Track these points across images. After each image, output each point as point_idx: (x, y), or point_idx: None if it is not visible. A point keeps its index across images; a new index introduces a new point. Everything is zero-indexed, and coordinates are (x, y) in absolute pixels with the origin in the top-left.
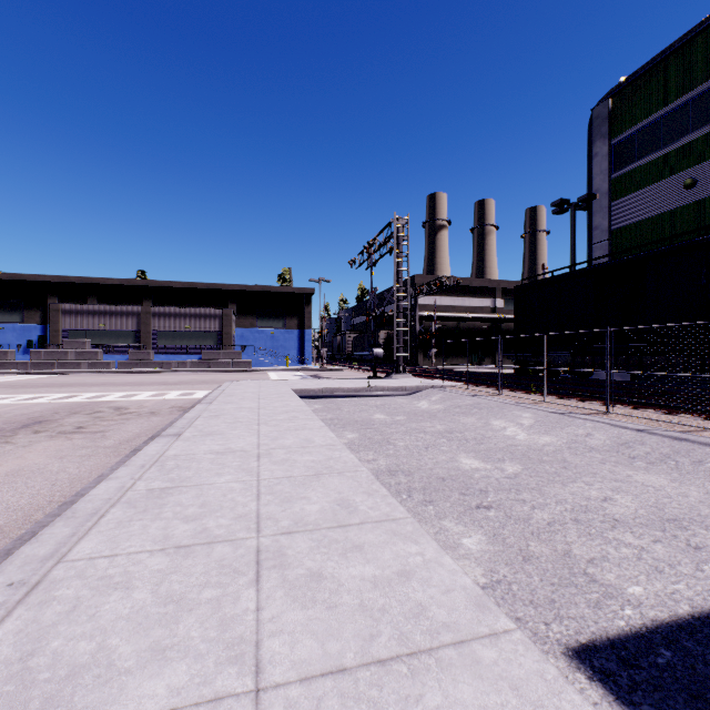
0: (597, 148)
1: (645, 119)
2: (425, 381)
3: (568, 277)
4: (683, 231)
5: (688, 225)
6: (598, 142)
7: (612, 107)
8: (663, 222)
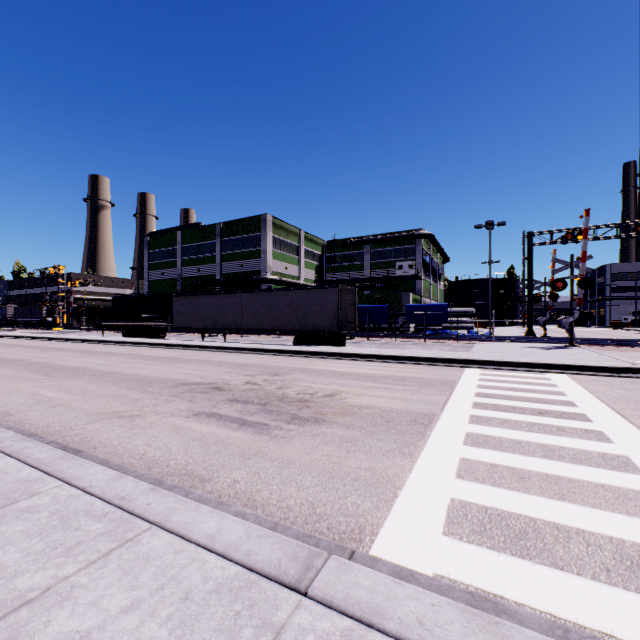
0: (146, 251)
1: (156, 249)
2: (74, 330)
3: (125, 298)
4: (163, 286)
5: (163, 285)
6: (146, 250)
7: (150, 240)
8: (159, 282)
